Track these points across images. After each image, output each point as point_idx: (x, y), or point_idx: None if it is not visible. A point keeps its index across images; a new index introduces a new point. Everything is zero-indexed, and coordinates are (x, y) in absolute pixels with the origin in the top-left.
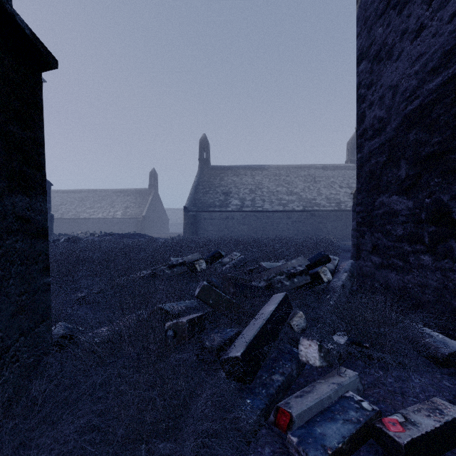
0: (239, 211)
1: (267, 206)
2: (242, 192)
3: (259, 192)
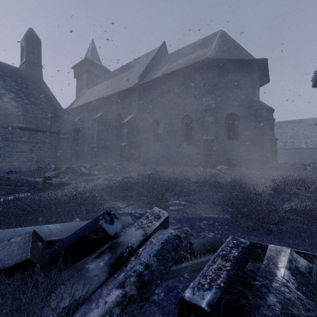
0: (282, 149)
1: (303, 146)
2: (284, 137)
3: (297, 137)
